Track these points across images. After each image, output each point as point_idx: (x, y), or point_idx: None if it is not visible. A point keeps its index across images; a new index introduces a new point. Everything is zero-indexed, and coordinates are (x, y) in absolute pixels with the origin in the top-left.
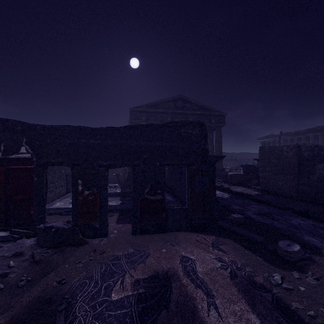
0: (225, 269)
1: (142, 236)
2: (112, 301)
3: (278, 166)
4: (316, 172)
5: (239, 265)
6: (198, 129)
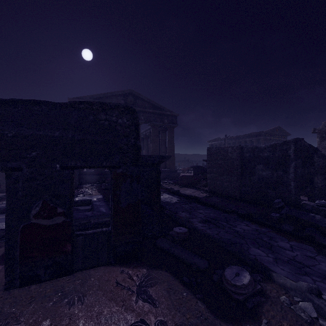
0: None
1: (23, 291)
2: None
3: (224, 167)
4: (256, 173)
5: None
6: (127, 117)
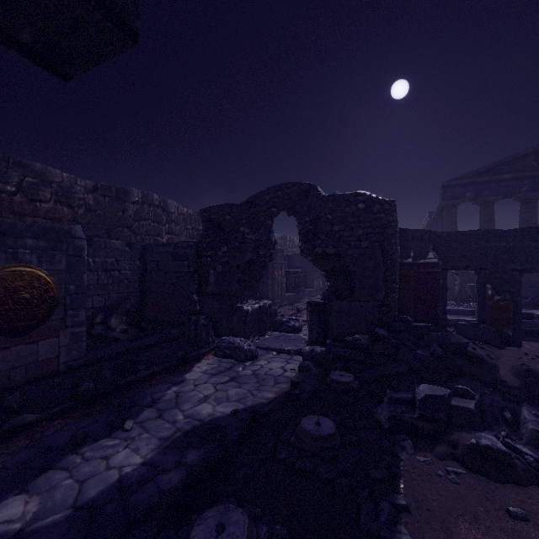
0: None
1: None
2: None
3: None
4: None
5: None
6: None
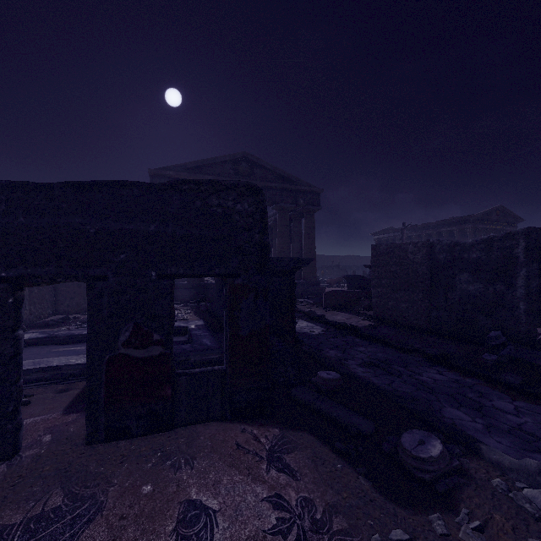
0: (284, 533)
1: (110, 447)
2: None
3: (400, 278)
4: (457, 288)
5: (318, 514)
6: (249, 200)
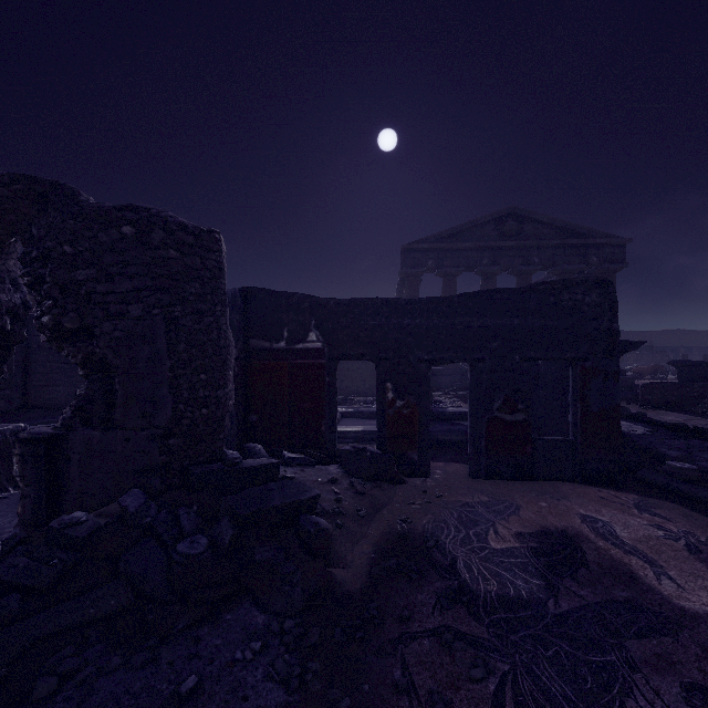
0: (673, 539)
1: (491, 482)
2: (495, 549)
3: None
4: None
5: (702, 539)
6: (597, 292)
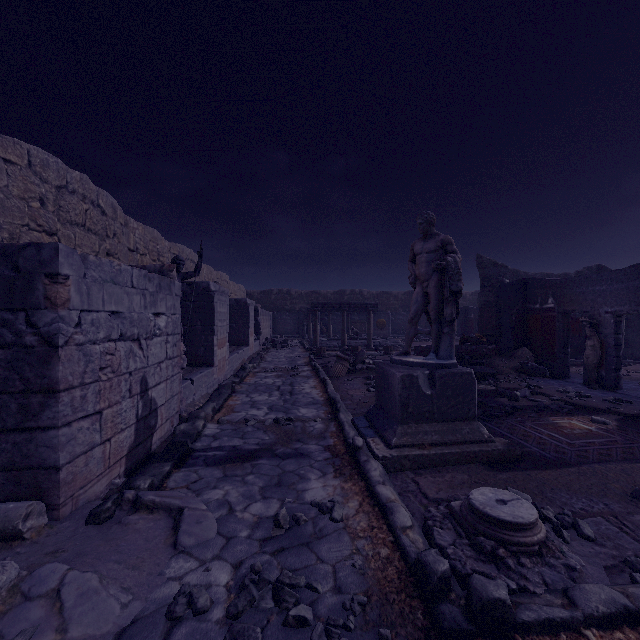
0: None
1: None
2: None
3: None
4: None
5: None
6: None
